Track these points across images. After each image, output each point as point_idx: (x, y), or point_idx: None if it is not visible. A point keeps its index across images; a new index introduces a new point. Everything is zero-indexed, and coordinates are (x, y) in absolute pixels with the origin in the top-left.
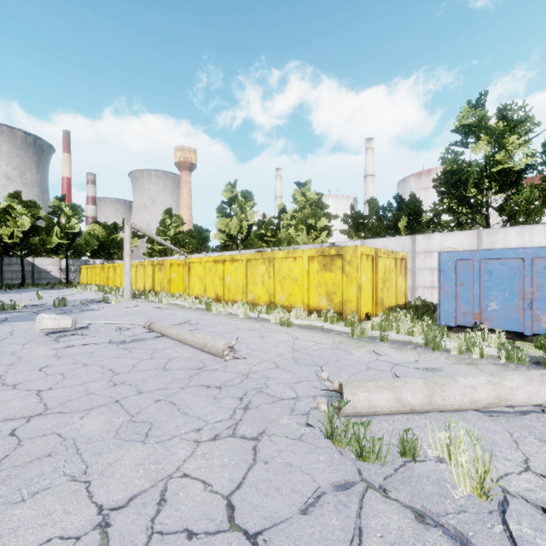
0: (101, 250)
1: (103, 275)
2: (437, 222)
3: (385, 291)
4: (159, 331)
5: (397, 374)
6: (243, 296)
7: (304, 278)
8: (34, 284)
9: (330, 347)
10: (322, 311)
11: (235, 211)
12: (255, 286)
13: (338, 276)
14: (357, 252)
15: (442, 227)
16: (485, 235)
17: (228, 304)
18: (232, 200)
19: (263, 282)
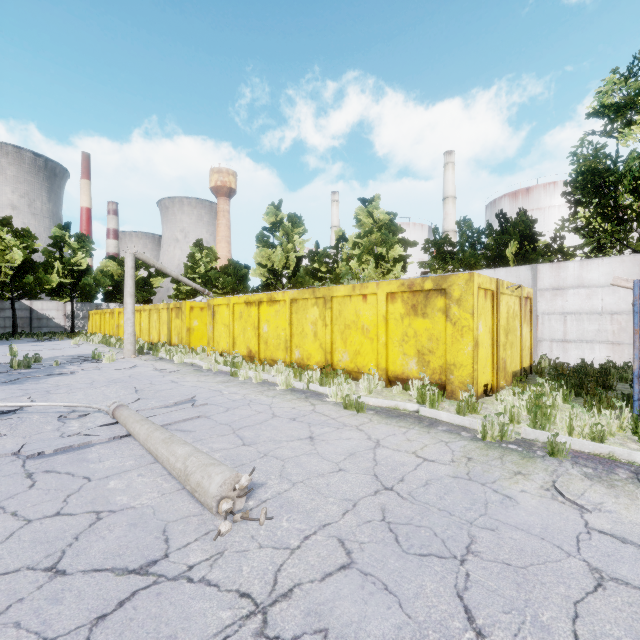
0: (116, 291)
1: (113, 322)
2: (557, 248)
3: (507, 348)
4: (124, 425)
5: None
6: (286, 353)
7: (379, 327)
8: (29, 334)
9: (454, 474)
10: (409, 381)
11: (280, 239)
12: (303, 338)
13: (437, 325)
14: (473, 285)
15: (565, 255)
16: None
17: (263, 366)
18: (276, 225)
19: (315, 333)
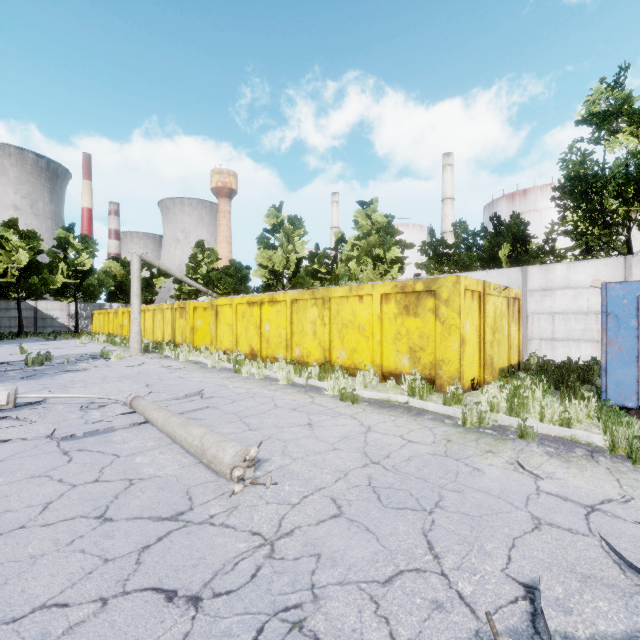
0: (119, 292)
1: (117, 322)
2: (549, 250)
3: (495, 345)
4: (142, 413)
5: (627, 557)
6: (287, 351)
7: (374, 326)
8: (34, 333)
9: (433, 452)
10: (402, 376)
11: (281, 241)
12: (303, 337)
13: (427, 324)
14: (460, 287)
15: (556, 257)
16: (637, 264)
17: (265, 363)
18: (276, 227)
19: (314, 332)
